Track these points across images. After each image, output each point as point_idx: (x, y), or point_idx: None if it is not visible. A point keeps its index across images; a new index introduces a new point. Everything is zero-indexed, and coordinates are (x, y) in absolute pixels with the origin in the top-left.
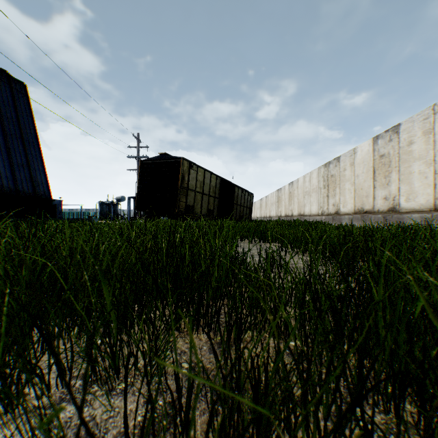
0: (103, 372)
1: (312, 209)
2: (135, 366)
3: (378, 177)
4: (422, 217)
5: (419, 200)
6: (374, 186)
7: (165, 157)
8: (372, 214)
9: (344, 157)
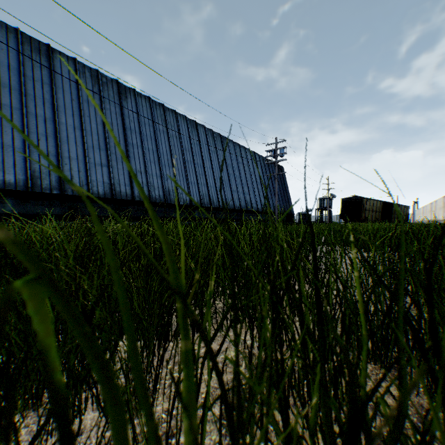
0: None
1: (440, 217)
2: None
3: None
4: None
5: None
6: None
7: (354, 197)
8: None
9: None
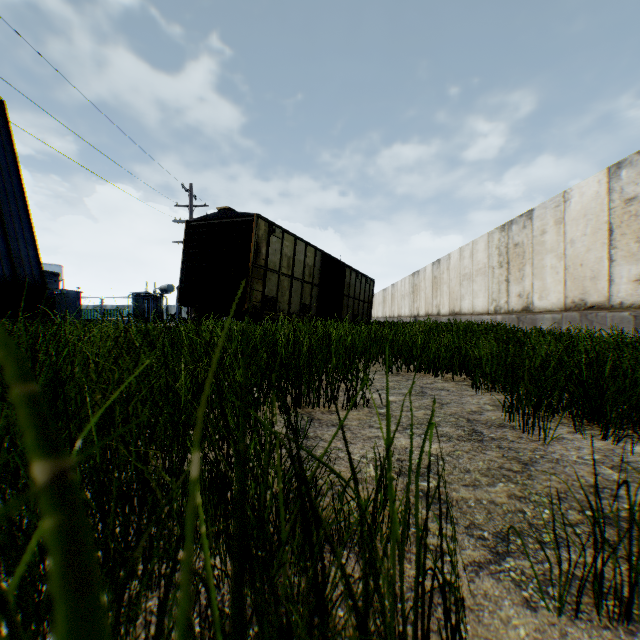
0: None
1: (476, 304)
2: None
3: (620, 241)
4: None
5: None
6: (612, 258)
7: (228, 213)
8: (607, 311)
9: (542, 210)
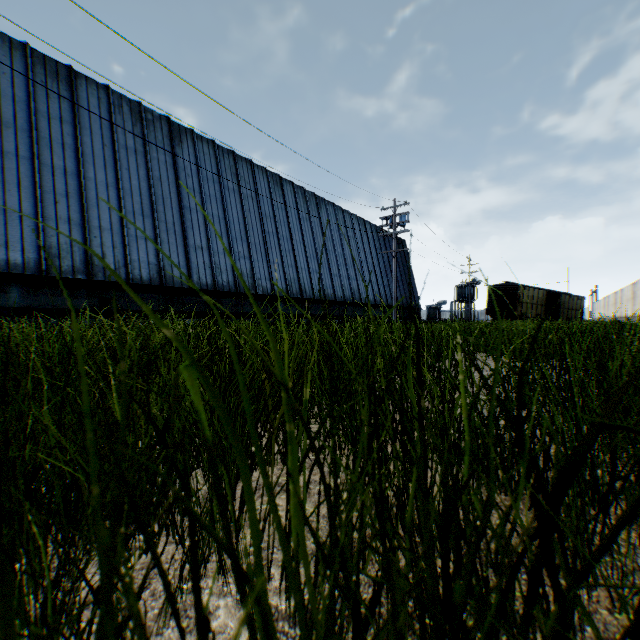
0: None
1: (627, 313)
2: None
3: None
4: None
5: None
6: None
7: (506, 284)
8: None
9: (636, 283)
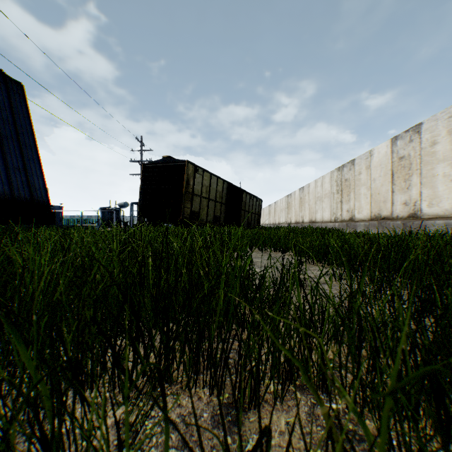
0: None
1: (324, 216)
2: None
3: (397, 181)
4: (447, 224)
5: (443, 205)
6: (393, 190)
7: (169, 160)
8: (390, 221)
9: (359, 160)
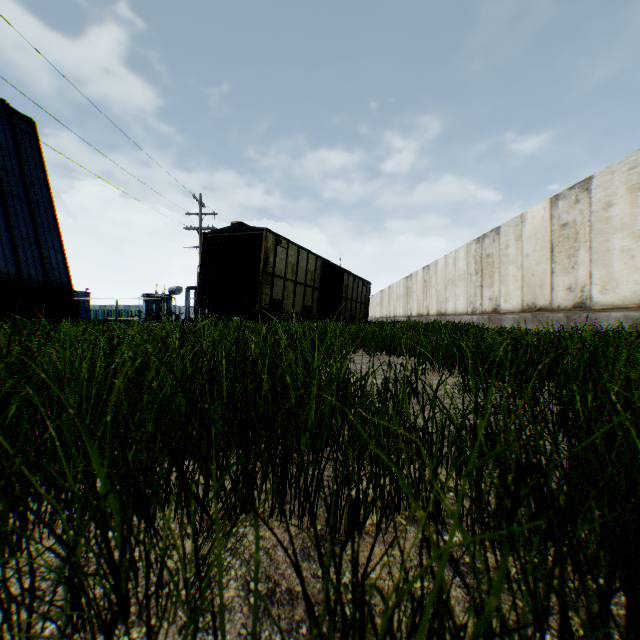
0: (102, 603)
1: (458, 306)
2: (159, 596)
3: (558, 257)
4: (626, 317)
5: (621, 292)
6: (552, 270)
7: (241, 227)
8: (549, 312)
9: (506, 228)
